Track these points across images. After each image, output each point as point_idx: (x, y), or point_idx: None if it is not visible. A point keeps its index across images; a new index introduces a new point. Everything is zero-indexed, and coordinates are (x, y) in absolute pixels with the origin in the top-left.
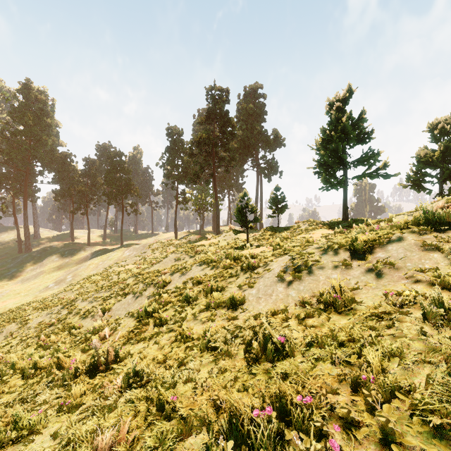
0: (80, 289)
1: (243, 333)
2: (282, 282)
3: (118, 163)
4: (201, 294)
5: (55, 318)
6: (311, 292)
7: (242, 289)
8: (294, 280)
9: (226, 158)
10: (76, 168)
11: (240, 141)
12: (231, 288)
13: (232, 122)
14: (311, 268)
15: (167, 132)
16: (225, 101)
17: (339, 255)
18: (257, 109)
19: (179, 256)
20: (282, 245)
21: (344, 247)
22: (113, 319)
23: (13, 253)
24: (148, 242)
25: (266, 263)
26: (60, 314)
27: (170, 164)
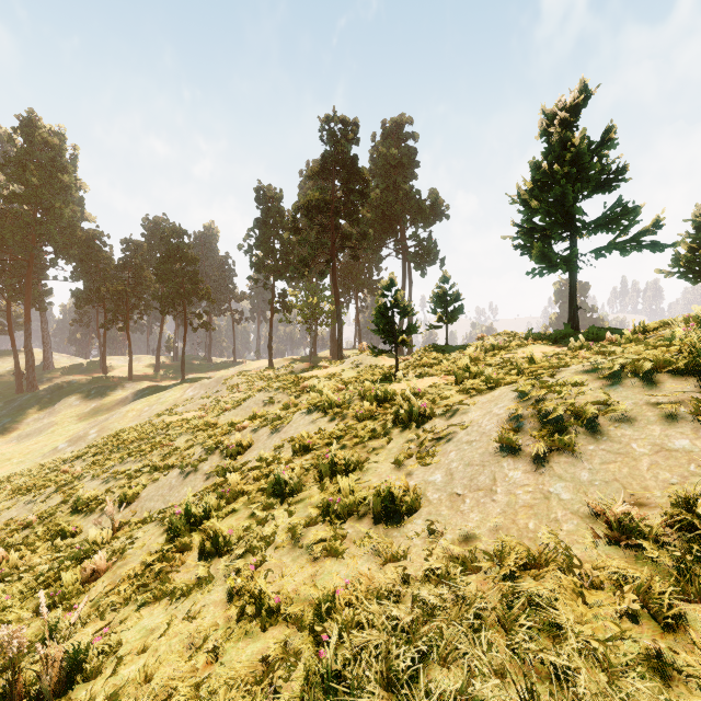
0: (98, 454)
1: (447, 642)
2: (515, 457)
3: (176, 247)
4: (311, 475)
5: (38, 511)
6: (627, 490)
7: (403, 469)
8: (550, 451)
9: (353, 235)
10: (110, 256)
11: (376, 210)
12: (377, 464)
13: (364, 174)
14: (593, 421)
15: (256, 195)
16: (351, 141)
17: (663, 387)
18: (404, 157)
19: (272, 395)
20: (474, 372)
21: (674, 367)
22: (137, 519)
23: (8, 393)
24: (224, 375)
25: (450, 407)
26: (50, 504)
27: (262, 247)
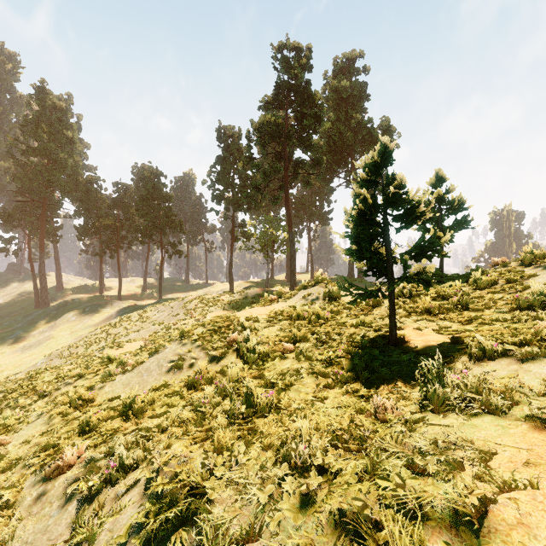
0: None
1: None
2: None
3: (153, 186)
4: None
5: None
6: None
7: None
8: None
9: (306, 163)
10: (104, 197)
11: (328, 140)
12: None
13: (317, 97)
14: None
15: (217, 134)
16: (304, 65)
17: None
18: (355, 88)
19: (184, 352)
20: None
21: None
22: None
23: (29, 308)
24: (187, 298)
25: None
26: None
27: (222, 181)
